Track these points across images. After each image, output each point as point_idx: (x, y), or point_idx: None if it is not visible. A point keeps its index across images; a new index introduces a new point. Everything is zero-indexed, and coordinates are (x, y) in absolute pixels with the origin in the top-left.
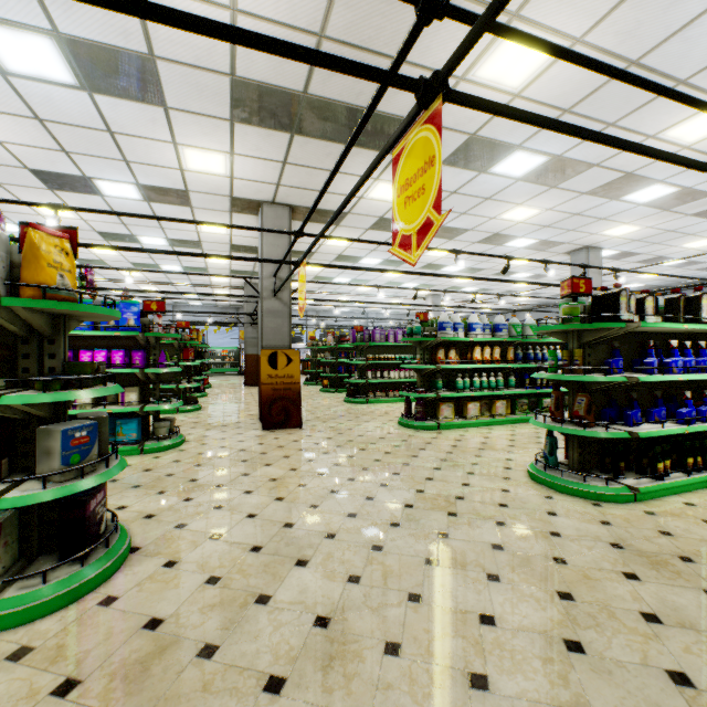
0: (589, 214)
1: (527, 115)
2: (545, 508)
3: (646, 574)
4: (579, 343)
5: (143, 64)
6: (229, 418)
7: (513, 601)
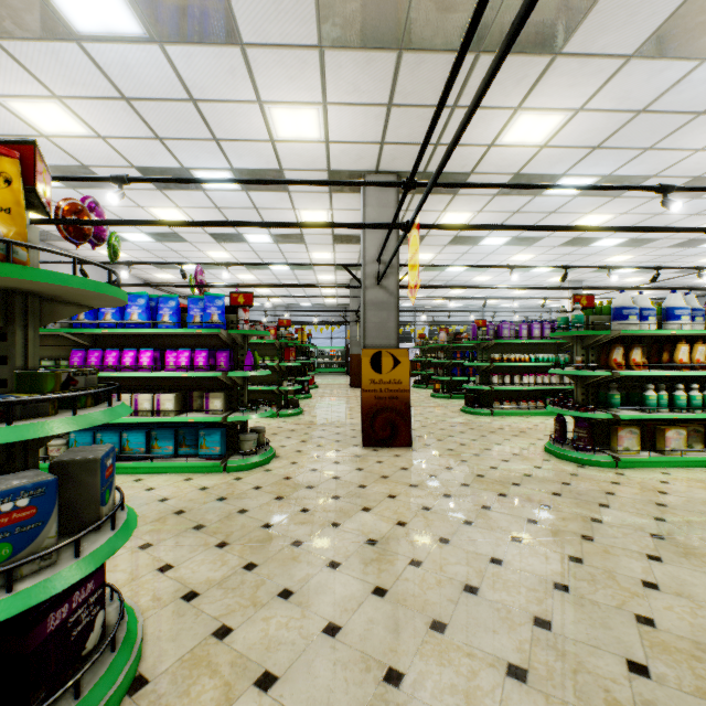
0: None
1: None
2: None
3: None
4: None
5: None
6: (328, 426)
7: None
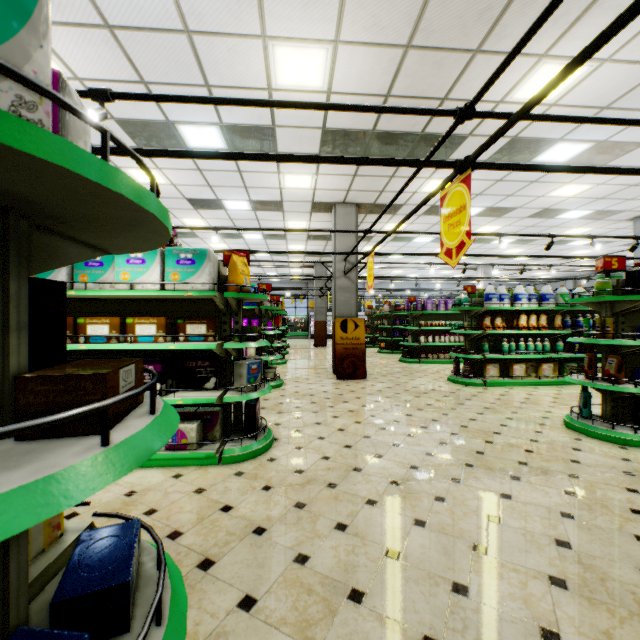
0: None
1: (533, 167)
2: (571, 446)
3: None
4: (611, 312)
5: (267, 131)
6: (309, 370)
7: (527, 490)
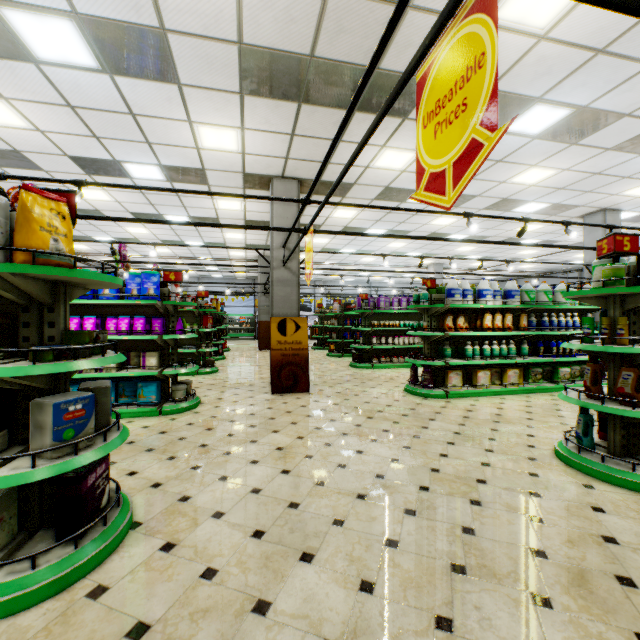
0: (611, 173)
1: None
2: (587, 501)
3: None
4: (622, 309)
5: (155, 40)
6: (242, 380)
7: None
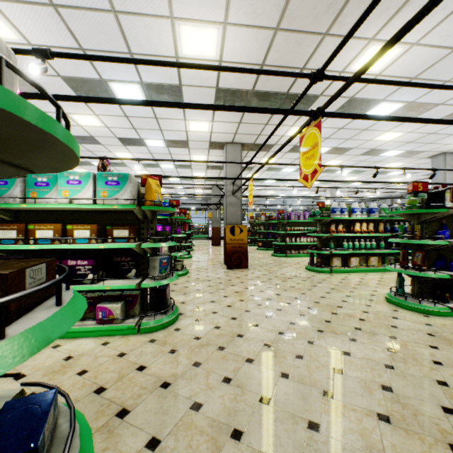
0: (441, 133)
1: (365, 116)
2: (391, 315)
3: (443, 347)
4: (418, 221)
5: (176, 89)
6: (207, 262)
7: (361, 349)
